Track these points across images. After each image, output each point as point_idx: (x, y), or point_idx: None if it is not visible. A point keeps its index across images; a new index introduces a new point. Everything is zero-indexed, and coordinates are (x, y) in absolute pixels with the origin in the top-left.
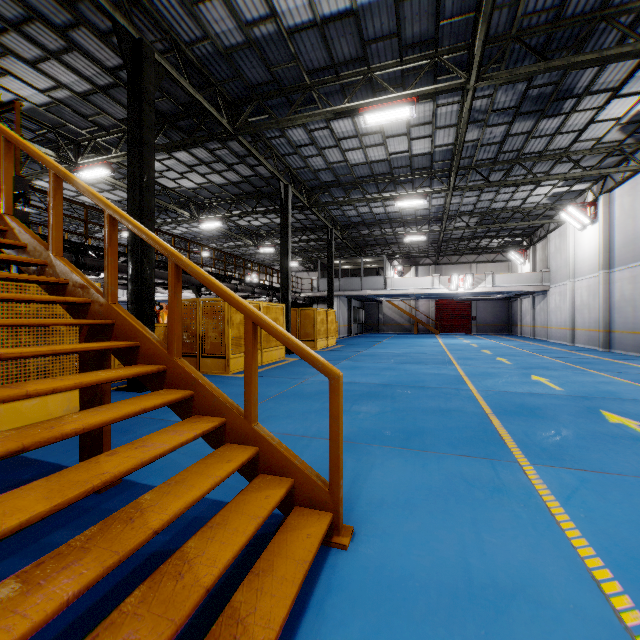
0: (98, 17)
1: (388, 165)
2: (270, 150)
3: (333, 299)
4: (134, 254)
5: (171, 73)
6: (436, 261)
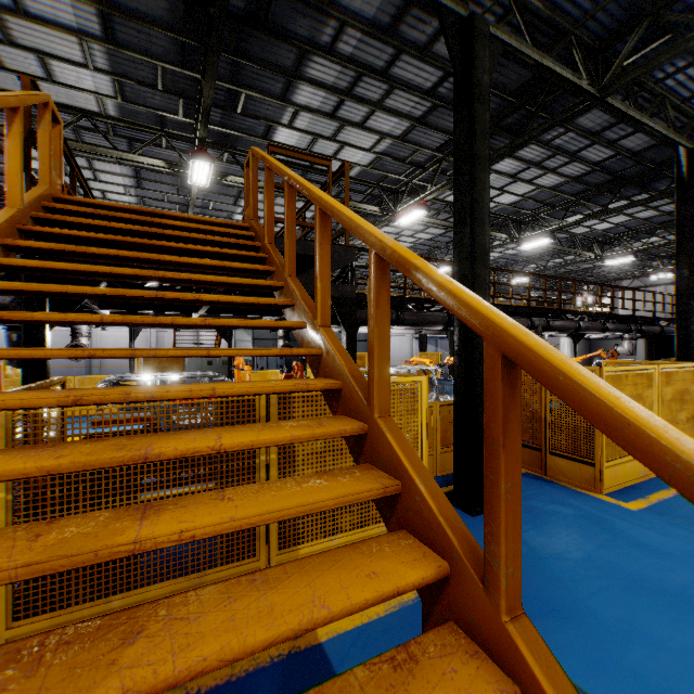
0: (418, 29)
1: None
2: (658, 100)
3: None
4: None
5: (509, 45)
6: None
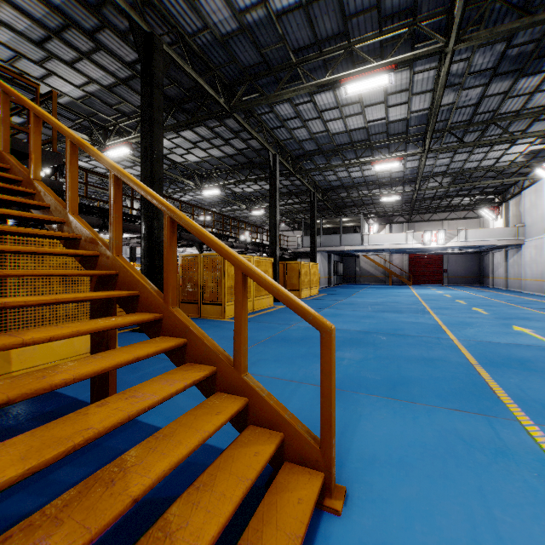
0: (118, 19)
1: (366, 132)
2: (260, 125)
3: (315, 254)
4: (146, 216)
5: (177, 61)
6: (409, 219)
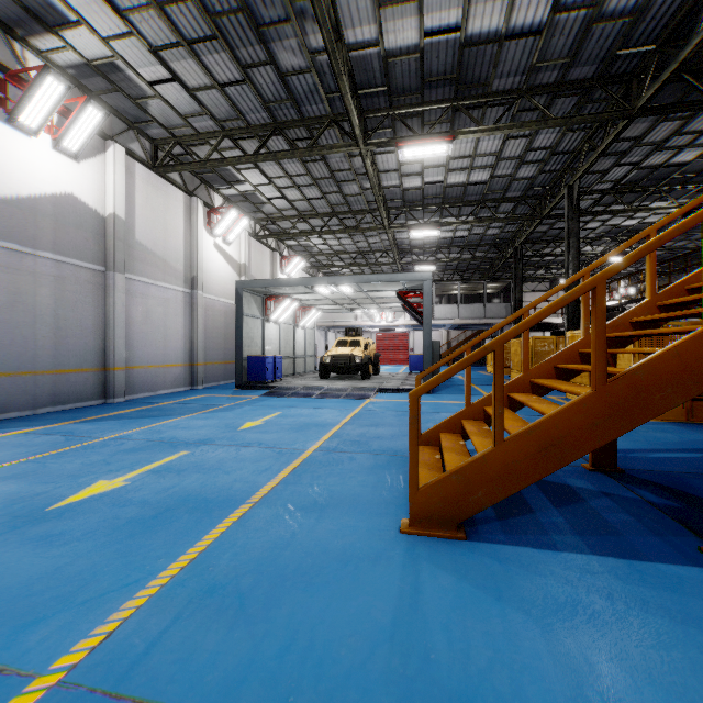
0: None
1: None
2: None
3: None
4: None
5: None
6: None
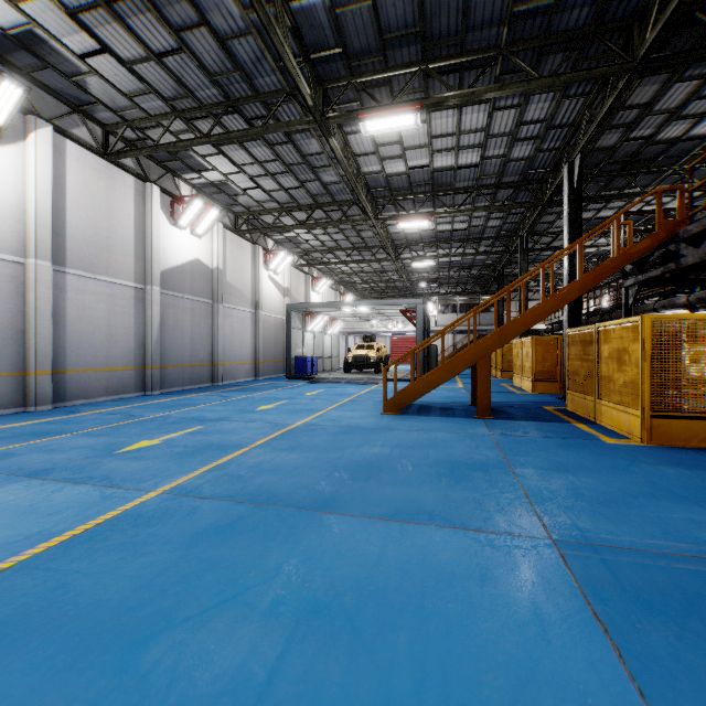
0: None
1: None
2: None
3: None
4: None
5: None
6: None
